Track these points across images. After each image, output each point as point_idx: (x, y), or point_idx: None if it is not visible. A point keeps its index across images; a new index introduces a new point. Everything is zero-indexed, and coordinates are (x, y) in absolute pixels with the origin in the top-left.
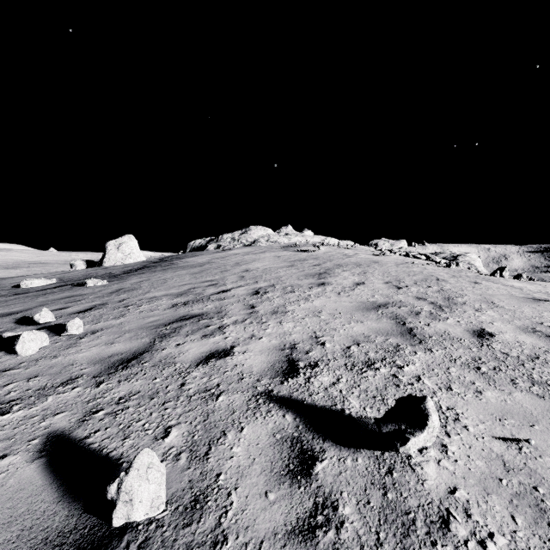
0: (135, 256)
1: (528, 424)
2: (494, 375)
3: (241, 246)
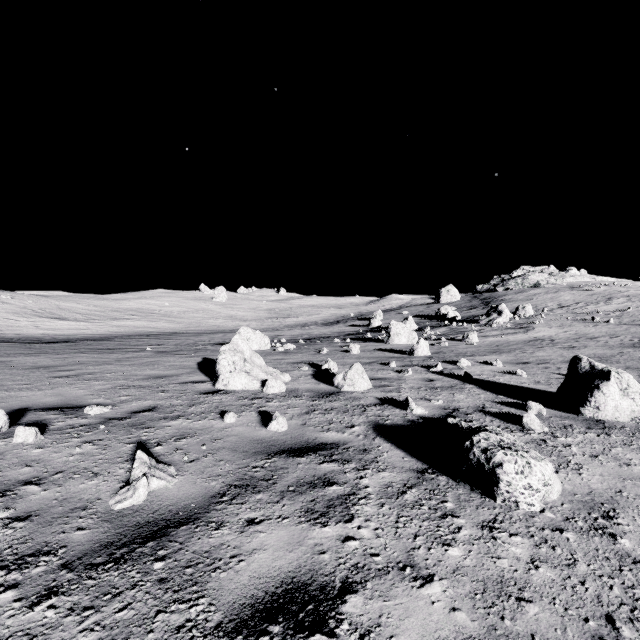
0: (456, 297)
1: None
2: None
3: (526, 288)
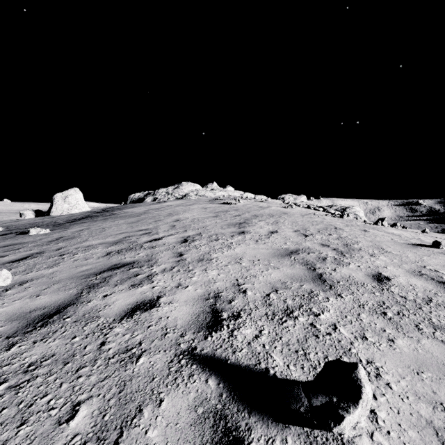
0: (80, 207)
1: (444, 378)
2: (400, 321)
3: (174, 199)
